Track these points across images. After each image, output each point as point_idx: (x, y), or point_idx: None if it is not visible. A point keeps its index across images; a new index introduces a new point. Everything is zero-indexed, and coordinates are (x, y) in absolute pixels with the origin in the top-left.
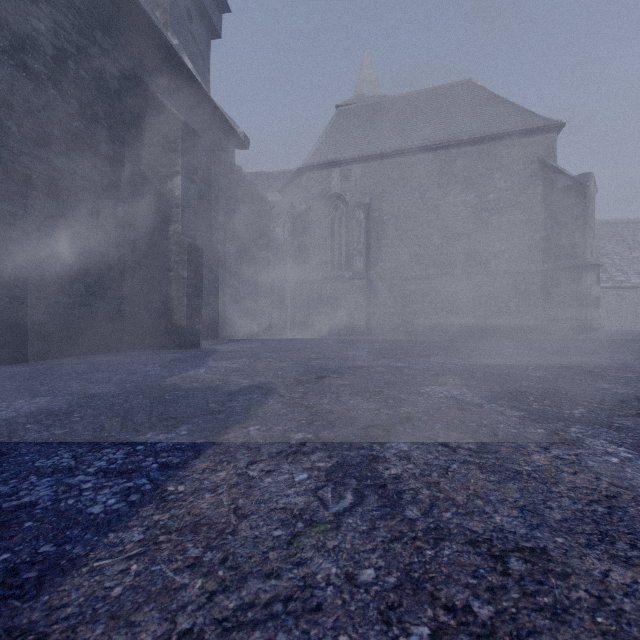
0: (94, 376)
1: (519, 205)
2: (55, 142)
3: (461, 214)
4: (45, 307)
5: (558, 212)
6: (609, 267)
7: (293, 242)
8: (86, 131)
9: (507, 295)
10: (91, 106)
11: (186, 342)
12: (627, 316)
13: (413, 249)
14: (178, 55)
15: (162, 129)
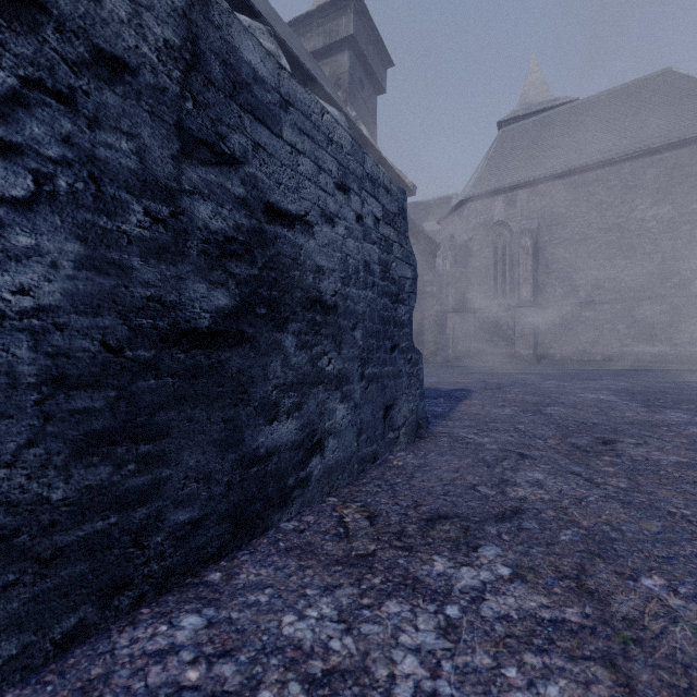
0: None
1: None
2: None
3: (652, 230)
4: None
5: None
6: None
7: (455, 274)
8: None
9: None
10: None
11: None
12: None
13: (589, 273)
14: (369, 142)
15: None
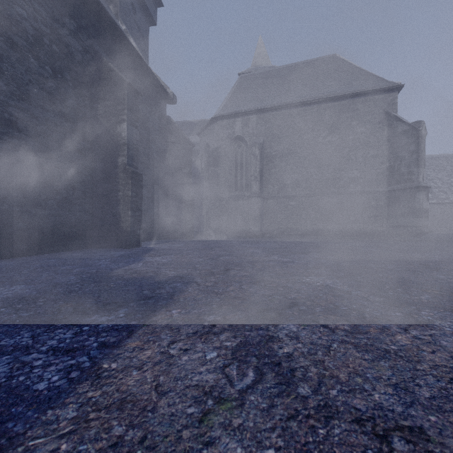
0: (60, 268)
1: (370, 144)
2: (34, 97)
3: (328, 150)
4: (27, 217)
5: (398, 149)
6: (434, 189)
7: (208, 171)
8: (57, 89)
9: (362, 209)
10: (61, 71)
11: (130, 243)
12: (447, 224)
13: (294, 176)
14: (125, 35)
15: (113, 88)
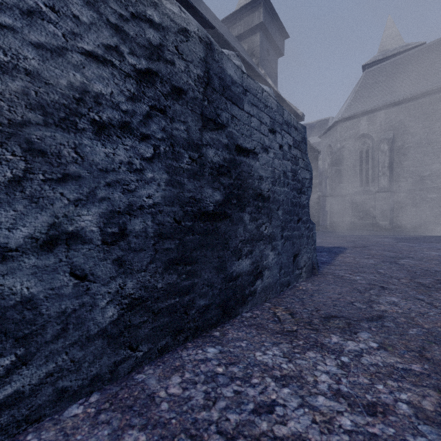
0: None
1: None
2: None
3: None
4: None
5: None
6: None
7: (331, 170)
8: None
9: None
10: None
11: None
12: None
13: (434, 166)
14: (274, 89)
15: None
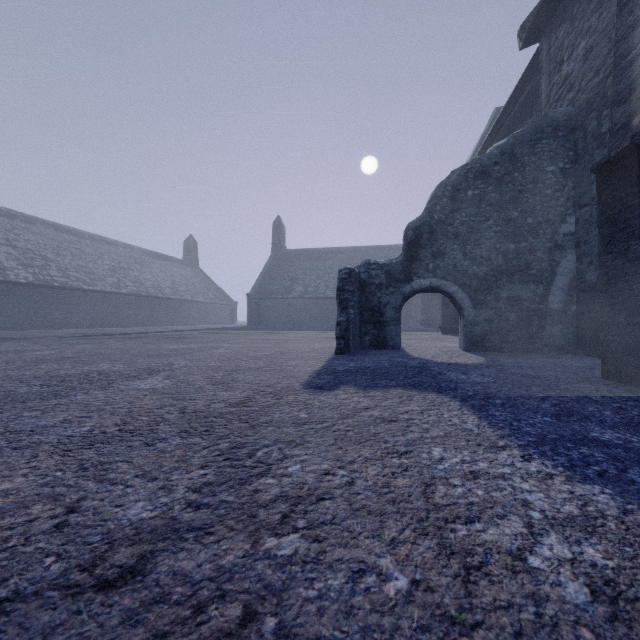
0: (590, 407)
1: None
2: None
3: None
4: None
5: None
6: None
7: None
8: None
9: None
10: None
11: None
12: None
13: None
14: None
15: None
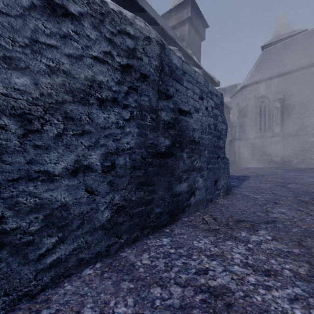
0: None
1: None
2: None
3: None
4: None
5: None
6: None
7: (239, 121)
8: None
9: None
10: None
11: None
12: None
13: (313, 118)
14: (198, 64)
15: None
